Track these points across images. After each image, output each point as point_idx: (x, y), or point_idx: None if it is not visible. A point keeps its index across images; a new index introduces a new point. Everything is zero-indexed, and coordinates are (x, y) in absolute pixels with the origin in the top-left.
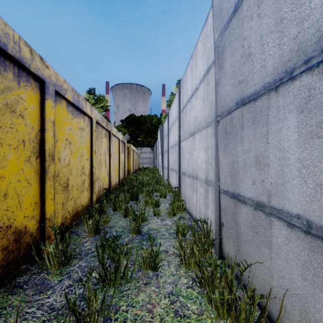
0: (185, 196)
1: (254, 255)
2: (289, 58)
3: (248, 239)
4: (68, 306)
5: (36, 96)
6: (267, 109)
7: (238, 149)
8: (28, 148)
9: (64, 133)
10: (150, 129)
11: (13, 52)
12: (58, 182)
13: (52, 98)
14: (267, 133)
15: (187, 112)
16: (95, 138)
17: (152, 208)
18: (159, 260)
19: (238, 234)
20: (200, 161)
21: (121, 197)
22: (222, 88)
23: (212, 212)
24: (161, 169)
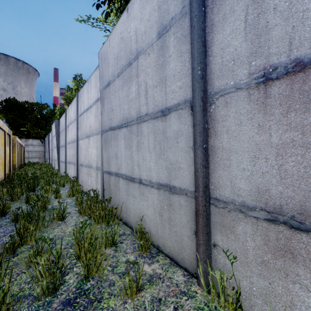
0: (82, 182)
1: (115, 197)
2: (122, 120)
3: (114, 191)
4: (16, 231)
5: None
6: (118, 135)
7: (110, 150)
8: None
9: None
10: (40, 119)
11: None
12: None
13: None
14: (118, 144)
15: (84, 119)
16: None
17: (52, 195)
18: (65, 217)
19: (111, 191)
20: (93, 155)
21: (17, 189)
22: (104, 117)
23: (100, 186)
24: (56, 163)
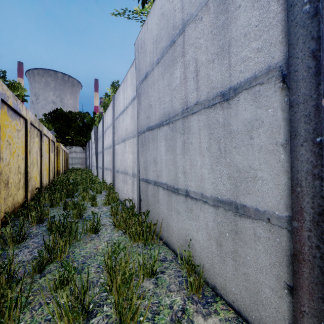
0: (118, 189)
1: (154, 209)
2: (162, 116)
3: (152, 203)
4: (45, 246)
5: None
6: (157, 136)
7: (148, 154)
8: None
9: (5, 136)
10: (82, 127)
11: None
12: (2, 179)
13: None
14: (157, 147)
15: (120, 122)
16: (29, 138)
17: (89, 202)
18: (99, 229)
19: (148, 202)
20: (129, 161)
21: (57, 194)
22: (140, 116)
23: (136, 195)
24: (95, 169)
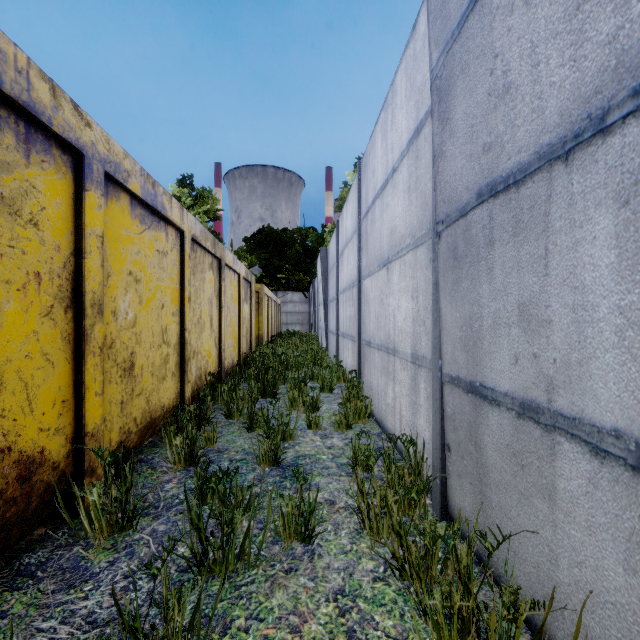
0: (371, 389)
1: (517, 514)
2: (596, 88)
3: (503, 481)
4: (121, 621)
5: (65, 183)
6: (545, 202)
7: (483, 289)
8: (48, 290)
9: (125, 261)
10: (302, 256)
11: (15, 90)
12: (113, 360)
13: (99, 189)
14: (546, 253)
15: (375, 218)
16: (189, 271)
17: (305, 413)
18: (316, 521)
19: (482, 470)
20: (402, 317)
21: (243, 390)
22: (447, 163)
23: (426, 422)
24: (323, 335)
